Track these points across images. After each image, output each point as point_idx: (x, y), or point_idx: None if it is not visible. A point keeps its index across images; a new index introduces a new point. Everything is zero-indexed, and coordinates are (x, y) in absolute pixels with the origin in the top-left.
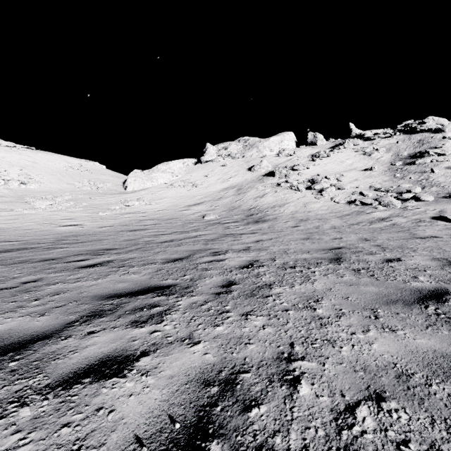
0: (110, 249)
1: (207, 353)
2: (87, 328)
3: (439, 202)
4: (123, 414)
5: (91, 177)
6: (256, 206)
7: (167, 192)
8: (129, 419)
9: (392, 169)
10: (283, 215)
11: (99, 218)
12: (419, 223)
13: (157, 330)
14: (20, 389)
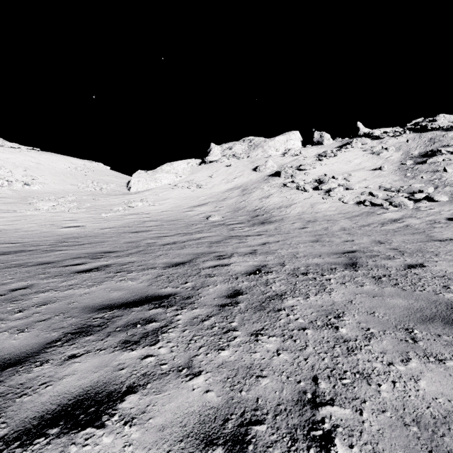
0: (110, 251)
1: (209, 390)
2: (69, 349)
3: None
4: None
5: (95, 178)
6: (261, 206)
7: (171, 193)
8: None
9: (403, 168)
10: (290, 216)
11: (102, 220)
12: (434, 225)
13: (150, 355)
14: None
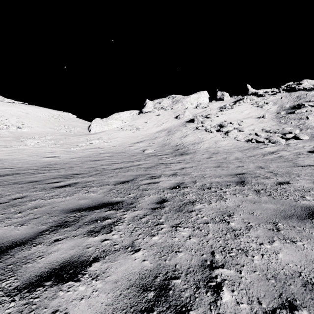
0: (77, 174)
1: (145, 260)
2: (54, 236)
3: (313, 140)
4: None
5: (66, 124)
6: (181, 143)
7: (118, 134)
8: None
9: (278, 117)
10: (200, 149)
11: (71, 152)
12: (299, 155)
13: (107, 239)
14: None
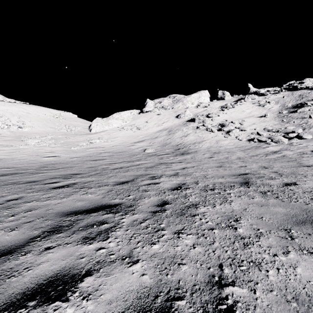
0: (76, 174)
1: (144, 274)
2: (45, 243)
3: None
4: None
5: (67, 123)
6: (181, 142)
7: (119, 133)
8: None
9: (280, 116)
10: (201, 149)
11: (71, 151)
12: (303, 155)
13: (102, 247)
14: None
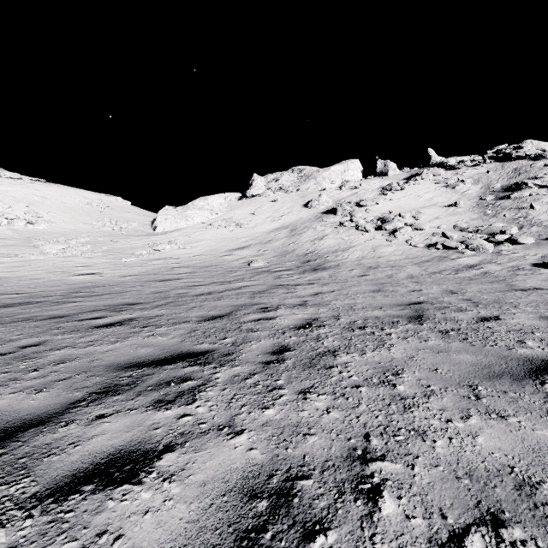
0: (133, 303)
1: (253, 448)
2: (96, 409)
3: (541, 245)
4: (134, 542)
5: (113, 216)
6: (313, 250)
7: (205, 234)
8: None
9: (482, 205)
10: (347, 261)
11: (122, 265)
12: (517, 272)
13: (187, 414)
14: None
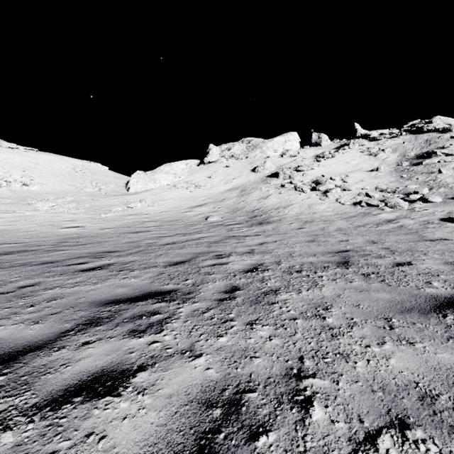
0: (111, 251)
1: (209, 368)
2: (82, 337)
3: (447, 203)
4: (115, 441)
5: (94, 179)
6: (259, 207)
7: (170, 194)
8: (121, 448)
9: (399, 170)
10: (287, 216)
11: (101, 220)
12: (427, 225)
13: (156, 341)
14: (5, 409)
